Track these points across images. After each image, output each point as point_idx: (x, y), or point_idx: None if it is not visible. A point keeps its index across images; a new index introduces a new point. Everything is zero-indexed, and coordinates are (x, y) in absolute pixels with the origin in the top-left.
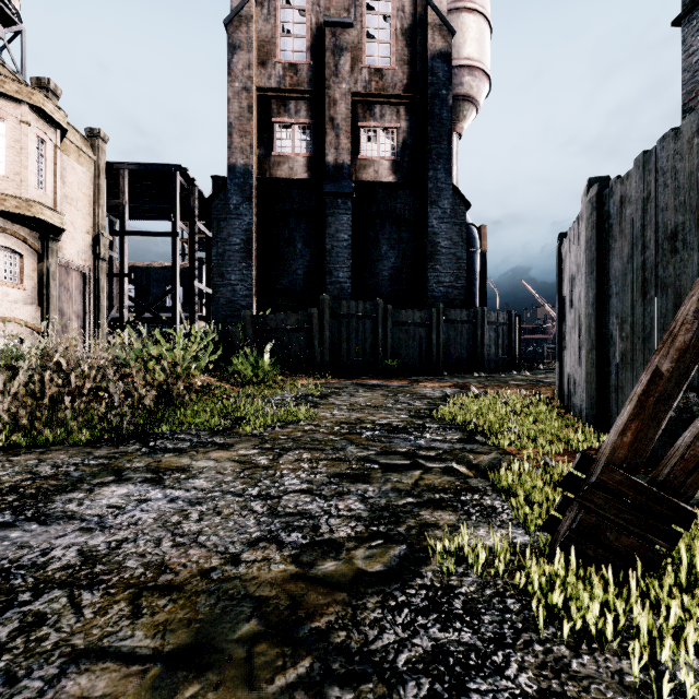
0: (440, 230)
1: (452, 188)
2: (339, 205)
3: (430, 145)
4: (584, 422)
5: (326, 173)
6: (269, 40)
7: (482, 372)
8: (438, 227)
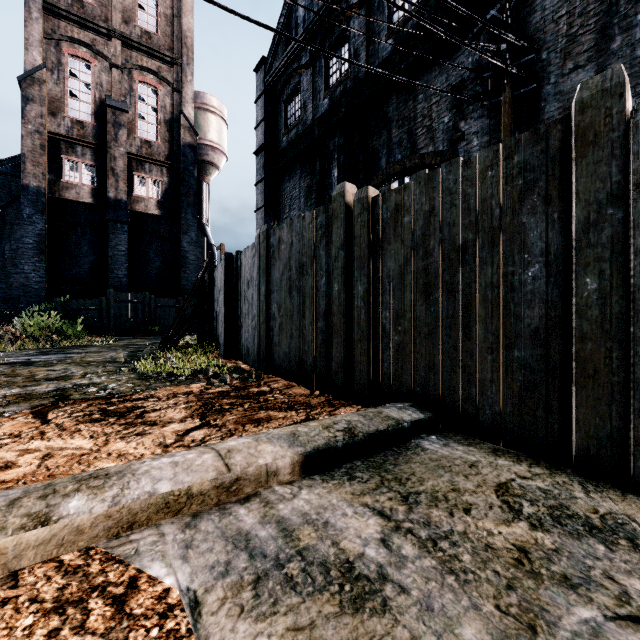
0: (189, 250)
1: (197, 226)
2: (118, 228)
3: (183, 198)
4: None
5: (108, 203)
6: (59, 99)
7: None
8: (188, 248)
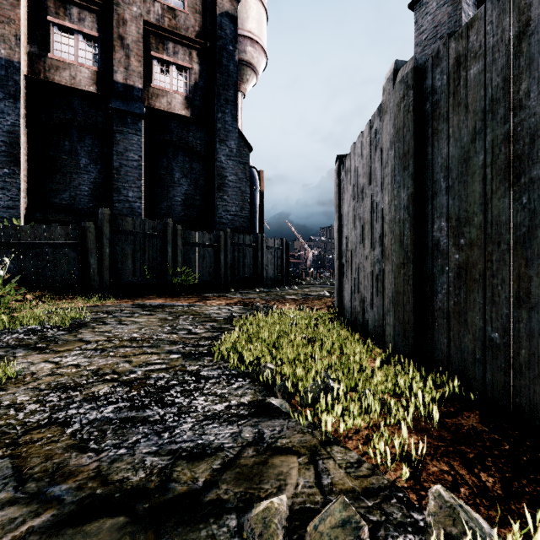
0: (228, 166)
1: (238, 131)
2: (128, 124)
3: (219, 90)
4: (391, 350)
5: (114, 89)
6: None
7: (262, 288)
8: (226, 163)
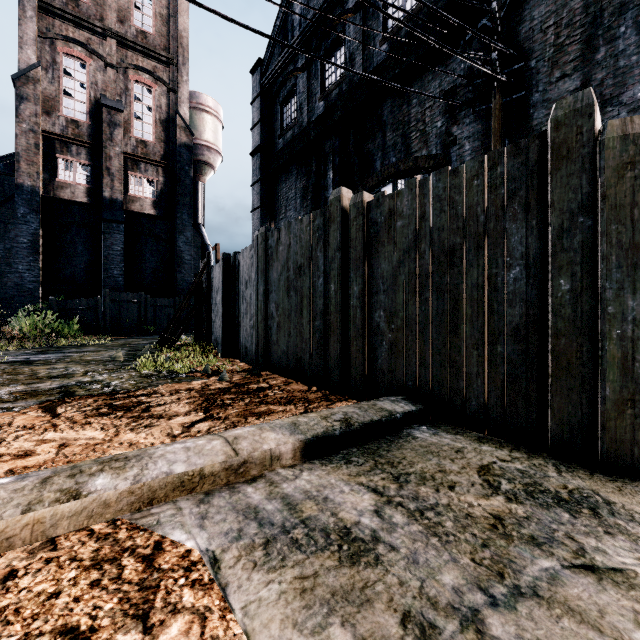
0: (185, 250)
1: (193, 225)
2: (114, 228)
3: (179, 198)
4: None
5: (103, 203)
6: (53, 98)
7: None
8: (184, 248)
